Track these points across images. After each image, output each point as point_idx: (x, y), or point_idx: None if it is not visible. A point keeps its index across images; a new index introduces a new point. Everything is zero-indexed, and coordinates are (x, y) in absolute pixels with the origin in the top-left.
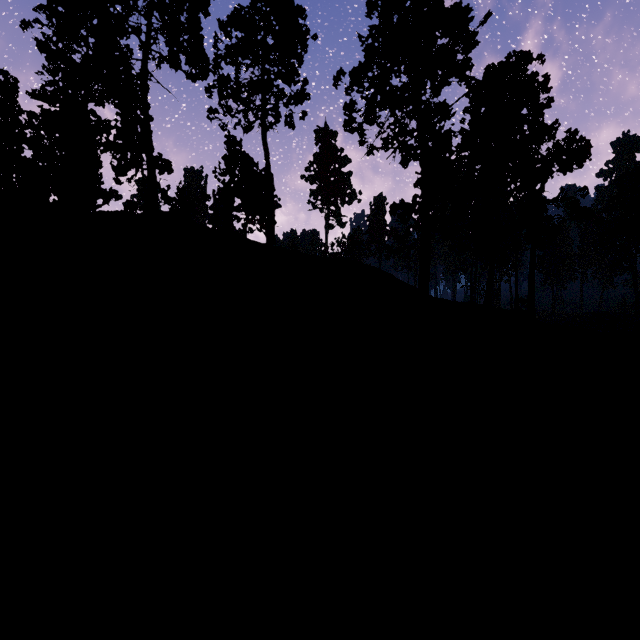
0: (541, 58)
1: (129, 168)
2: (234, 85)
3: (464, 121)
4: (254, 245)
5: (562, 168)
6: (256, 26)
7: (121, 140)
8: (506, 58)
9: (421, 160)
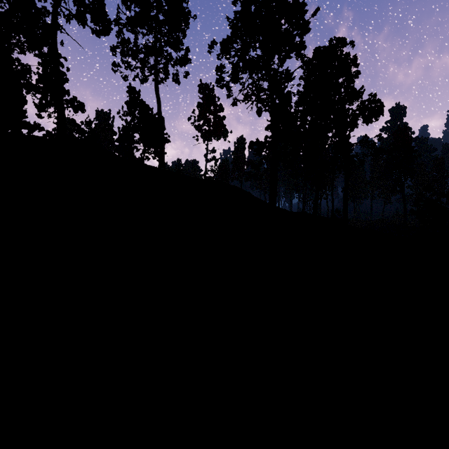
0: (352, 43)
1: (49, 106)
2: (133, 46)
3: (300, 85)
4: (147, 166)
5: (365, 120)
6: (150, 3)
7: (42, 84)
8: (329, 41)
9: (271, 110)
